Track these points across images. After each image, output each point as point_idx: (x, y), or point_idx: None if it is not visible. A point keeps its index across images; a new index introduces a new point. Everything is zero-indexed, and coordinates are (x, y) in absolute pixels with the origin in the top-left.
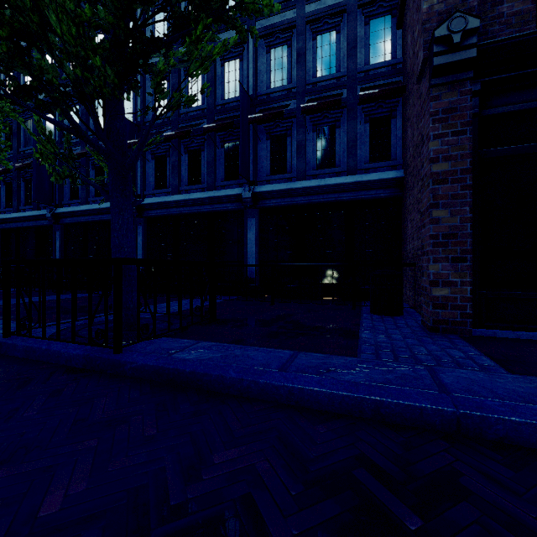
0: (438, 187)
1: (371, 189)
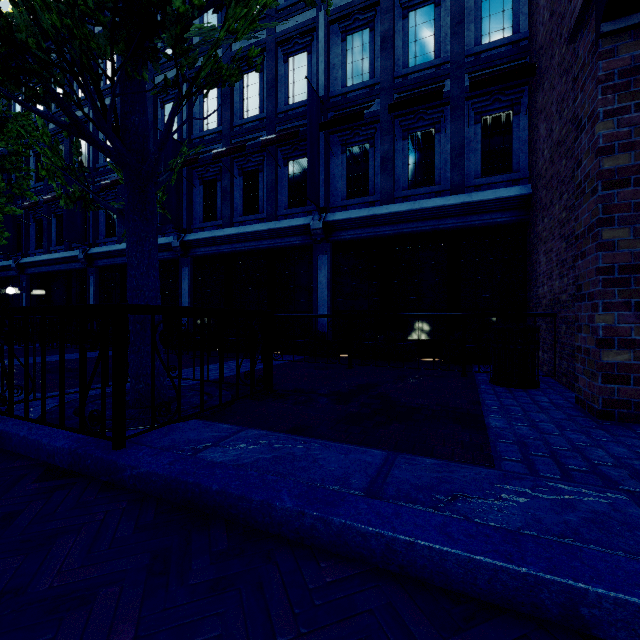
0: (612, 193)
1: (484, 212)
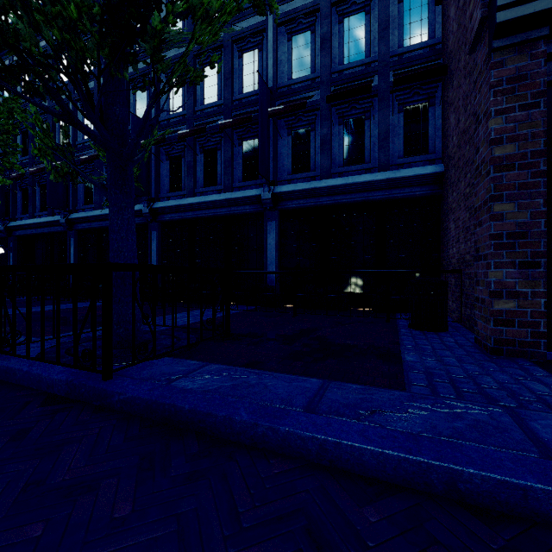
0: (501, 175)
1: (405, 186)
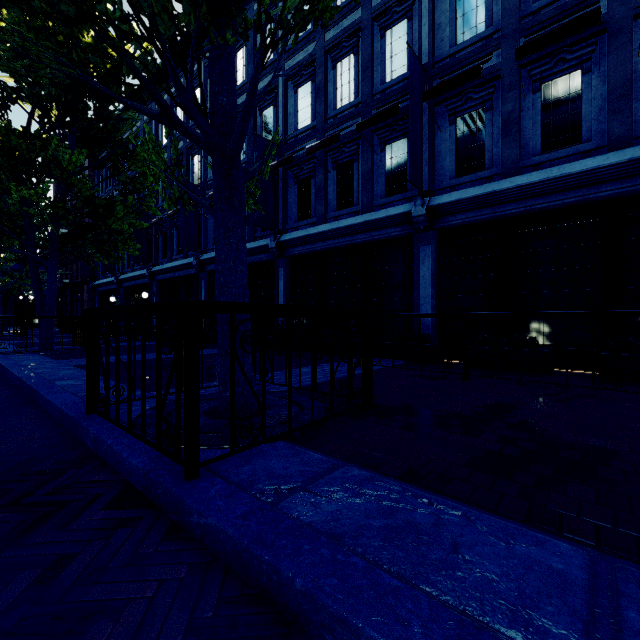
0: None
1: None
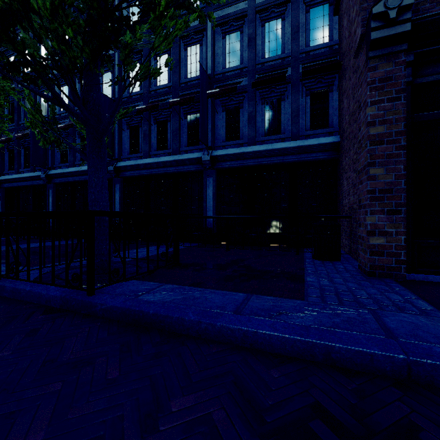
0: (375, 148)
1: (311, 152)
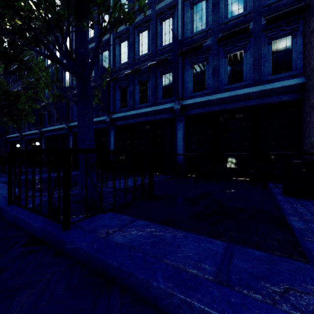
0: None
1: (274, 95)
